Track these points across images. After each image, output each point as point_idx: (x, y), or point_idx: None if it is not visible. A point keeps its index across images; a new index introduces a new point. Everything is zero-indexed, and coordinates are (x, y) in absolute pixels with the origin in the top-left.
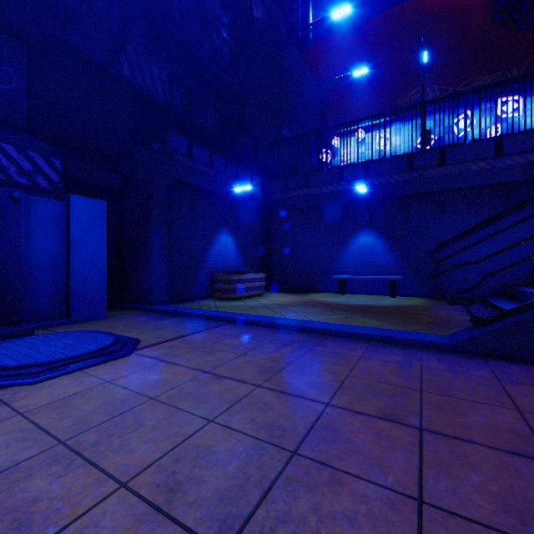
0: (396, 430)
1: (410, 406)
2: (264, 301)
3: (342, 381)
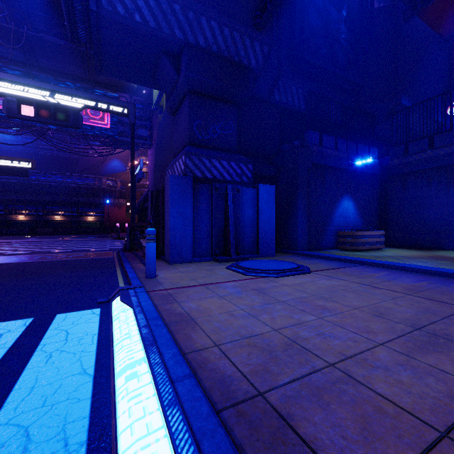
0: None
1: None
2: (386, 253)
3: None
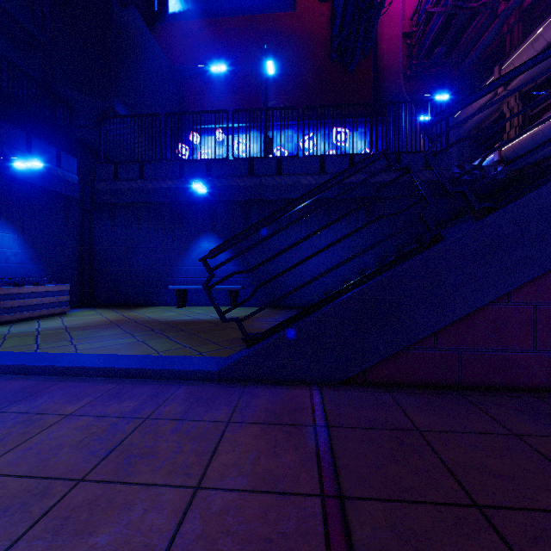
0: None
1: None
2: (50, 324)
3: None
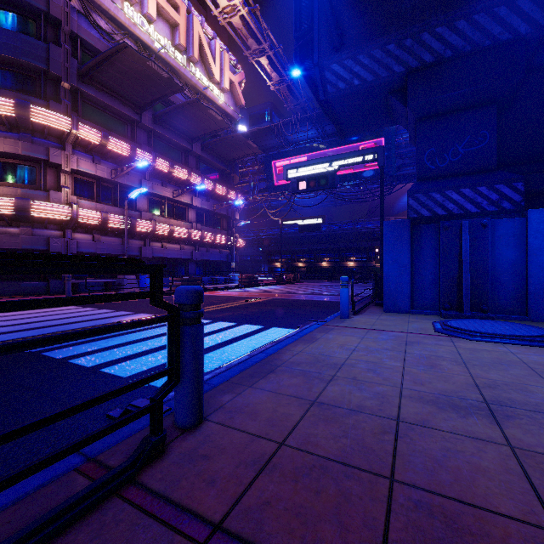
0: None
1: None
2: None
3: None
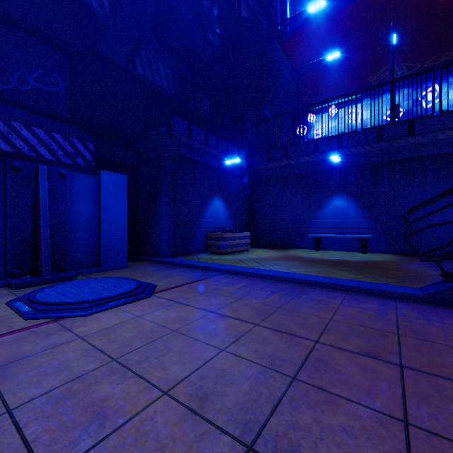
0: (379, 365)
1: (389, 347)
2: (250, 256)
3: (327, 324)
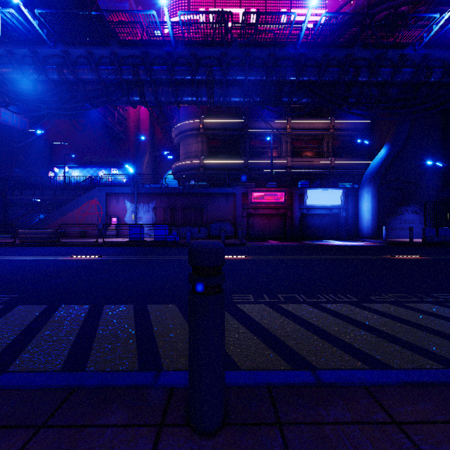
0: None
1: None
2: None
3: None
